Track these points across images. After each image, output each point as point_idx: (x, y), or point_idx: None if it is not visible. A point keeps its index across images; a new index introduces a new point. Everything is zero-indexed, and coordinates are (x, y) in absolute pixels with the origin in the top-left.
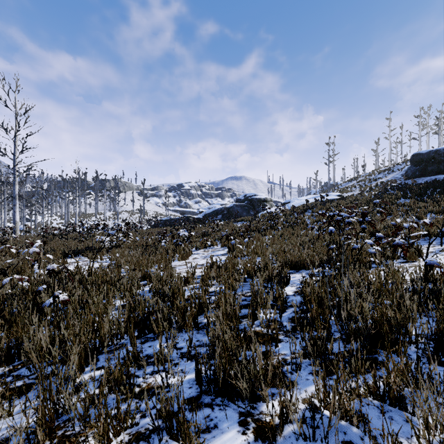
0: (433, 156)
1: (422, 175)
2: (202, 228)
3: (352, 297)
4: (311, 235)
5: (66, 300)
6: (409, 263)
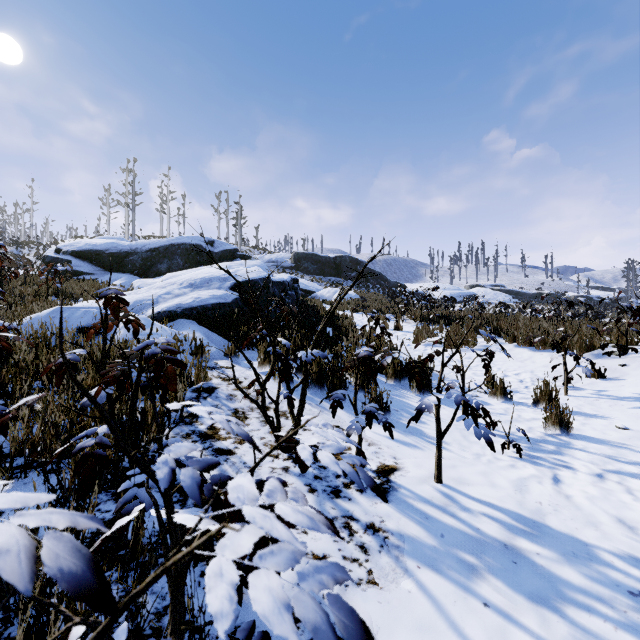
0: (329, 261)
1: (321, 274)
2: None
3: None
4: None
5: None
6: None
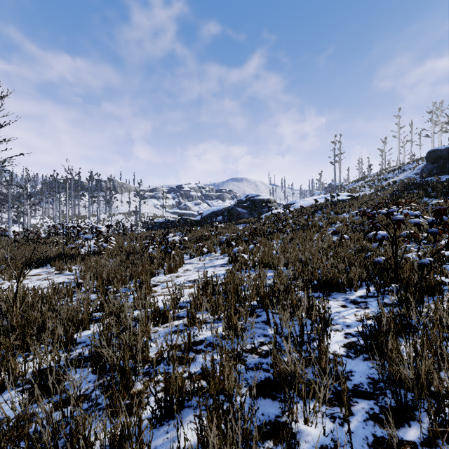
0: None
1: (440, 173)
2: (199, 231)
3: None
4: (329, 240)
5: None
6: None
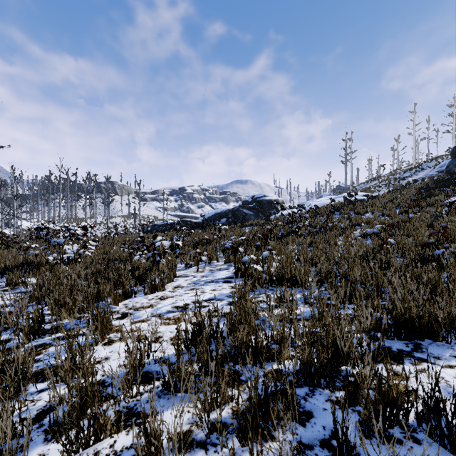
0: None
1: None
2: (200, 234)
3: None
4: (361, 245)
5: None
6: None
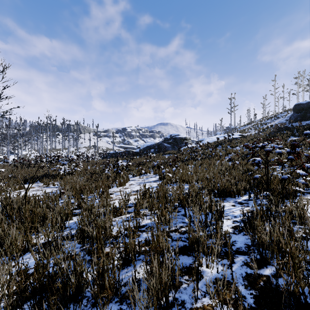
0: None
1: (302, 119)
2: (138, 159)
3: None
4: (226, 165)
5: None
6: None
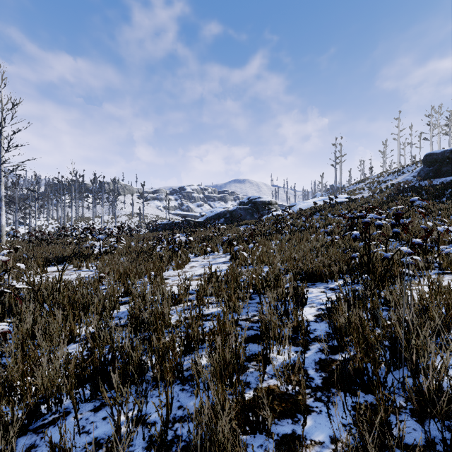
0: (448, 156)
1: (436, 176)
2: (202, 232)
3: (430, 348)
4: (323, 240)
5: (5, 332)
6: (449, 274)
